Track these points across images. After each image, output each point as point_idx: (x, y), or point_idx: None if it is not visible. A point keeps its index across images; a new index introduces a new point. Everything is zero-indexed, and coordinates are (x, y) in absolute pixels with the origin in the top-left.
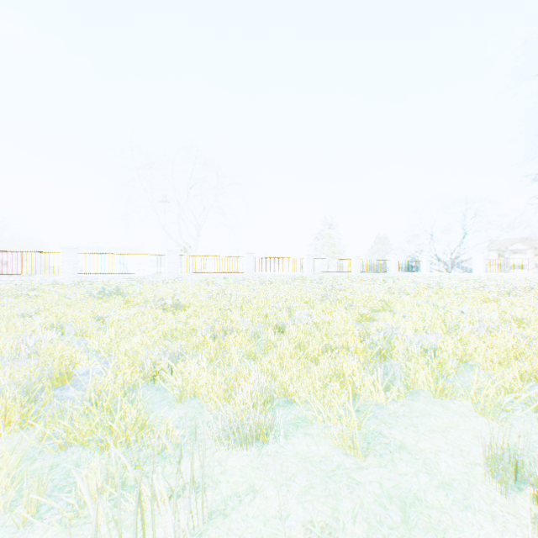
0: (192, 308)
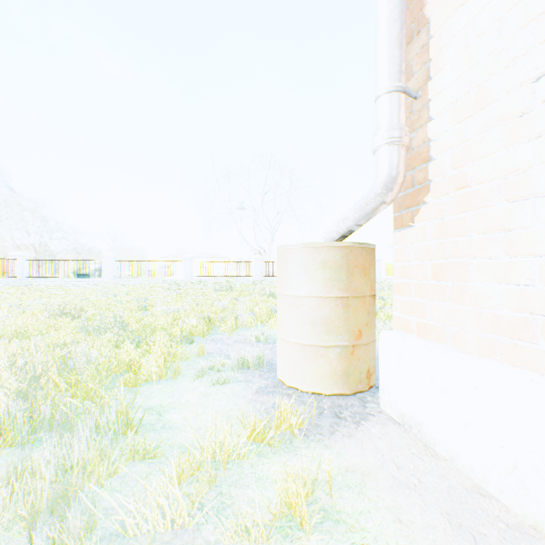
0: None
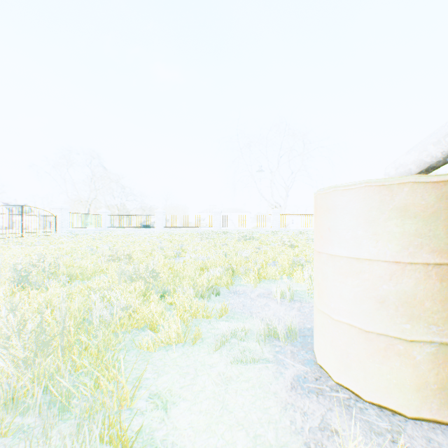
0: (300, 247)
